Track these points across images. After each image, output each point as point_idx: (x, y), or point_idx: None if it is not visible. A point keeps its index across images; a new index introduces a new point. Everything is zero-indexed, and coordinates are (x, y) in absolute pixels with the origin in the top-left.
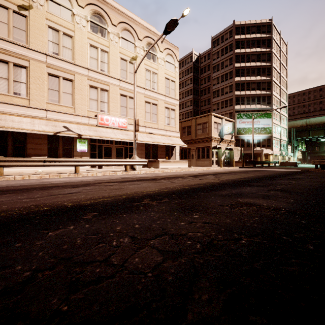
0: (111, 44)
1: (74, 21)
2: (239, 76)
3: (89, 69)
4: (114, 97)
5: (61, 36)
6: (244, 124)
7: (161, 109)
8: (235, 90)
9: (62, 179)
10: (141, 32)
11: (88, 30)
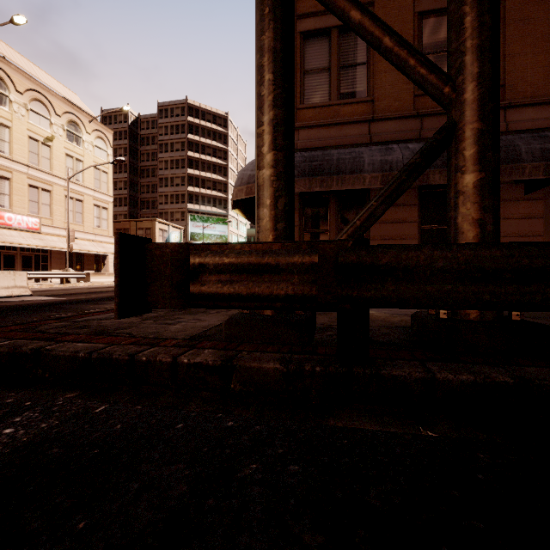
0: (15, 117)
1: None
2: (193, 168)
3: None
4: (20, 188)
5: None
6: (198, 229)
7: (88, 207)
8: (189, 185)
9: None
10: (60, 106)
11: None
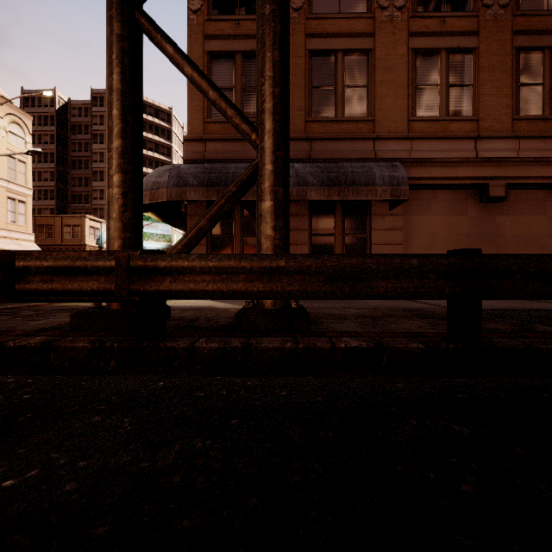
0: None
1: None
2: None
3: None
4: None
5: None
6: None
7: None
8: None
9: None
10: None
11: None
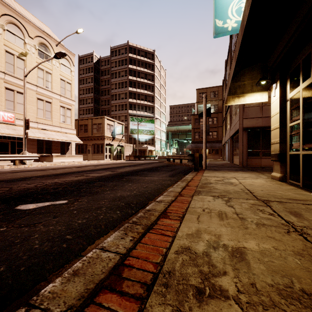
0: None
1: None
2: (132, 87)
3: None
4: None
5: None
6: (135, 126)
7: (56, 108)
8: (129, 98)
9: None
10: (32, 31)
11: None
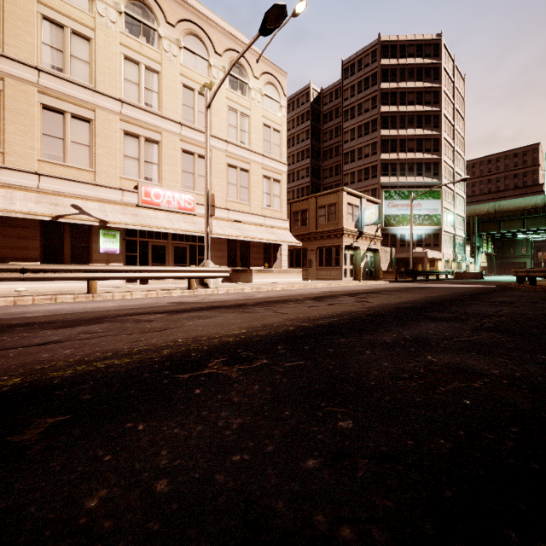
0: (165, 58)
1: (95, 10)
2: (388, 128)
3: (123, 102)
4: (171, 154)
5: (69, 37)
6: (395, 209)
7: (256, 180)
8: (382, 151)
9: (56, 306)
10: (220, 41)
11: (121, 29)
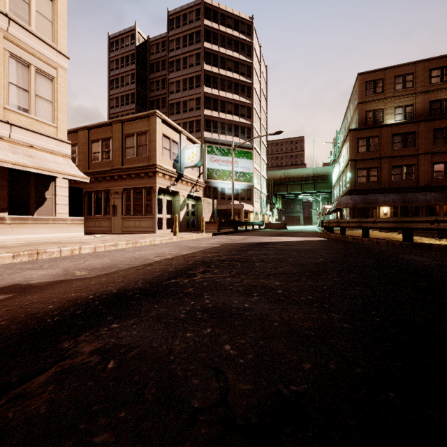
0: None
1: None
2: (210, 86)
3: None
4: None
5: None
6: (217, 164)
7: None
8: (205, 107)
9: None
10: None
11: None
